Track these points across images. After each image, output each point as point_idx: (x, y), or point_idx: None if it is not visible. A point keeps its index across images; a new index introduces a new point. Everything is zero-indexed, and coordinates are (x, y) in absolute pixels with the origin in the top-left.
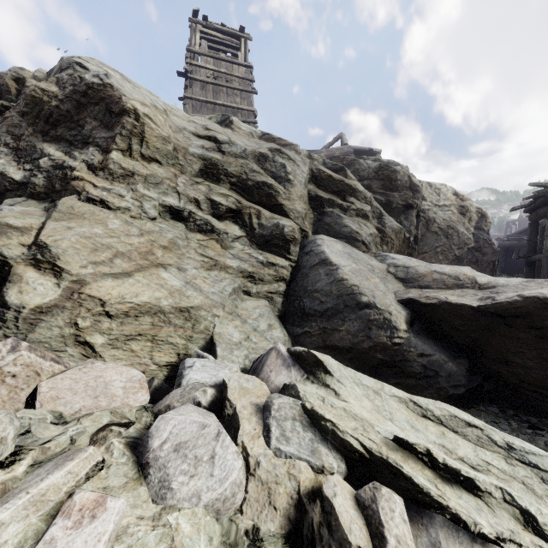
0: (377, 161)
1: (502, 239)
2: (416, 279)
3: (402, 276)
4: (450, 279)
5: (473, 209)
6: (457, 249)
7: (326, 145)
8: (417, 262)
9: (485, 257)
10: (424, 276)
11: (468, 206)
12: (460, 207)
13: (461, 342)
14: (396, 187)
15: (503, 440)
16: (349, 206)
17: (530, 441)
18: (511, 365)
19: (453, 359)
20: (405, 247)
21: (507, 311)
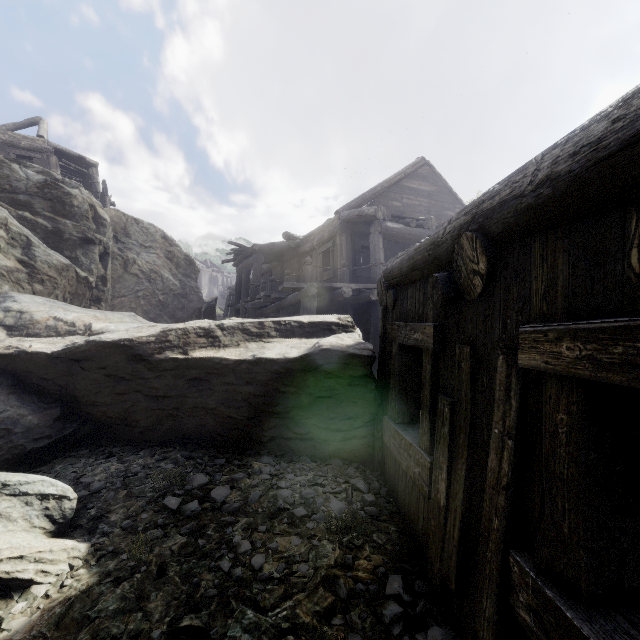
0: (46, 174)
1: (232, 288)
2: (27, 326)
3: (11, 322)
4: (65, 326)
5: (181, 256)
6: (162, 295)
7: (9, 125)
8: (51, 306)
9: (192, 304)
10: (38, 322)
11: (176, 252)
12: (167, 252)
13: (53, 391)
14: (72, 215)
15: (1, 481)
16: None
17: (91, 470)
18: (98, 405)
19: (41, 411)
20: (84, 288)
21: (76, 355)
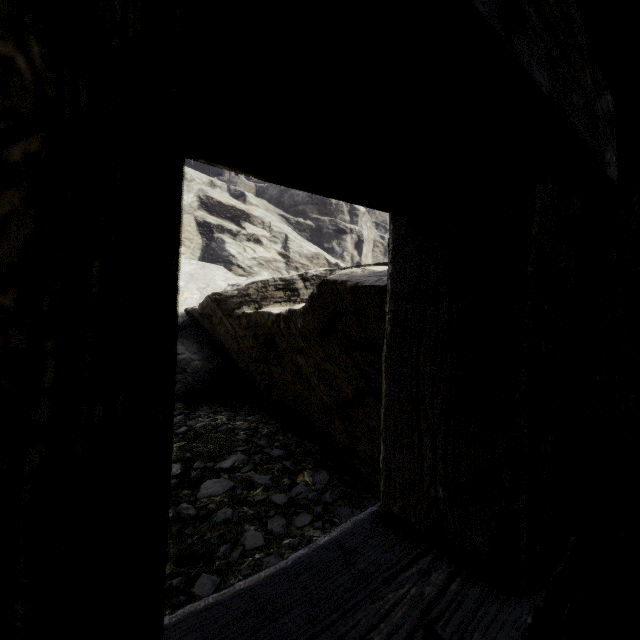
0: None
1: None
2: None
3: None
4: None
5: None
6: None
7: None
8: None
9: None
10: None
11: None
12: None
13: (217, 345)
14: (331, 212)
15: None
16: (239, 231)
17: (207, 417)
18: (235, 361)
19: (208, 359)
20: None
21: (204, 311)
